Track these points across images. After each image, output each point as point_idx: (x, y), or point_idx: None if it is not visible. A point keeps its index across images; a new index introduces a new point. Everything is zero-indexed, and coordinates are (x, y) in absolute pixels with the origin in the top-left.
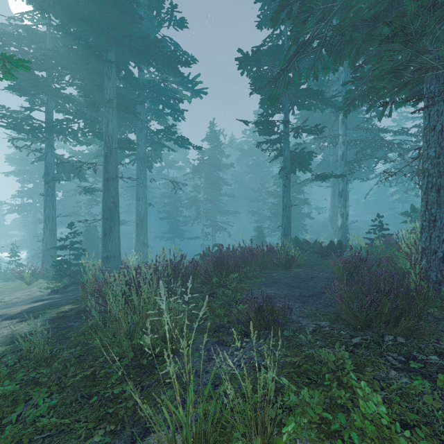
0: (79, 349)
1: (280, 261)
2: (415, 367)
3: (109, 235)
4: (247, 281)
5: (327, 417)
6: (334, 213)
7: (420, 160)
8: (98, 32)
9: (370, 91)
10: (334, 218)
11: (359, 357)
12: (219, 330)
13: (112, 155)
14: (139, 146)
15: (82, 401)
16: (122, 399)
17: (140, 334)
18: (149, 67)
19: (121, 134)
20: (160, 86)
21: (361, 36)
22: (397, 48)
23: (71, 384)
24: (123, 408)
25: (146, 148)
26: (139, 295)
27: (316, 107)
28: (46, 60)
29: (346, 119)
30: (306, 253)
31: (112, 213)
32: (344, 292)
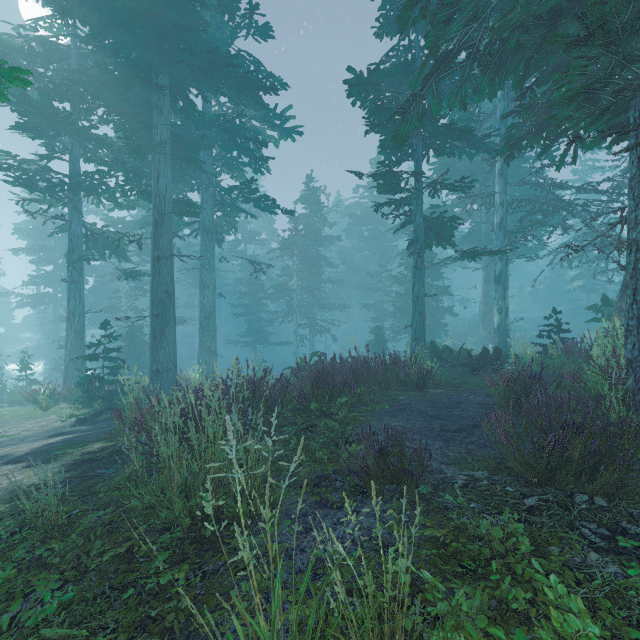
0: (110, 511)
1: (410, 377)
2: (627, 546)
3: (160, 339)
4: (361, 407)
5: (497, 636)
6: (488, 307)
7: (622, 227)
8: (145, 45)
9: (544, 127)
10: (488, 314)
11: (538, 530)
12: (321, 484)
13: (165, 222)
14: (204, 210)
15: (111, 595)
16: (172, 593)
17: (201, 490)
18: (218, 96)
19: (177, 194)
20: (234, 123)
21: (534, 41)
22: (593, 54)
23: (96, 567)
24: (172, 610)
25: (213, 213)
26: (202, 428)
27: (461, 152)
28: (69, 85)
29: (506, 170)
30: (447, 366)
31: (164, 307)
32: (510, 426)
